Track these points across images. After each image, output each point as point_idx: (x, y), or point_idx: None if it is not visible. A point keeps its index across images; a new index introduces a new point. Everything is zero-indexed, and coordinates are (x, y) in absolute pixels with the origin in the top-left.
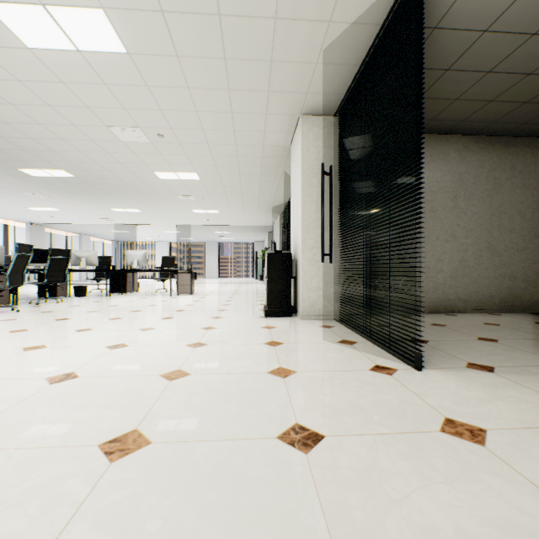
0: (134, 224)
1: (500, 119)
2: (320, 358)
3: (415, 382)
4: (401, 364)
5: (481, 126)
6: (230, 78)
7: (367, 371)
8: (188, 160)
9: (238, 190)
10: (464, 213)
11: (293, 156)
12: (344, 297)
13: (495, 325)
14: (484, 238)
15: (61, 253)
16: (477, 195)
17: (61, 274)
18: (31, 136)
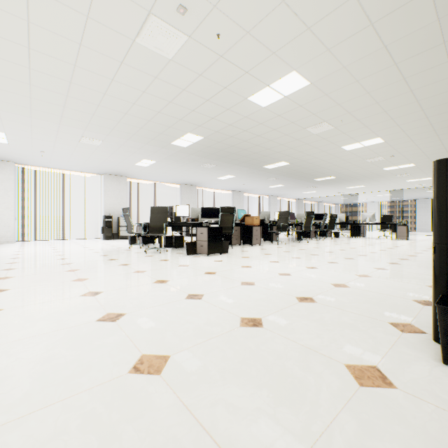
0: (355, 193)
1: None
2: None
3: None
4: None
5: None
6: (437, 133)
7: None
8: (407, 160)
9: None
10: None
11: None
12: None
13: None
14: None
15: (333, 216)
16: None
17: (332, 226)
18: (328, 169)
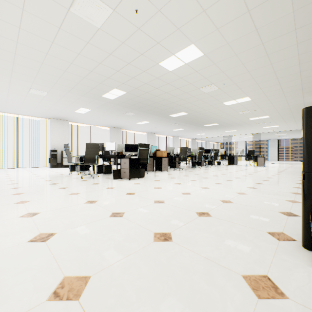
0: (230, 135)
1: None
2: None
3: None
4: None
5: None
6: (285, 95)
7: None
8: (264, 113)
9: (291, 117)
10: None
11: None
12: None
13: None
14: None
15: (216, 150)
16: None
17: (216, 157)
18: (214, 118)
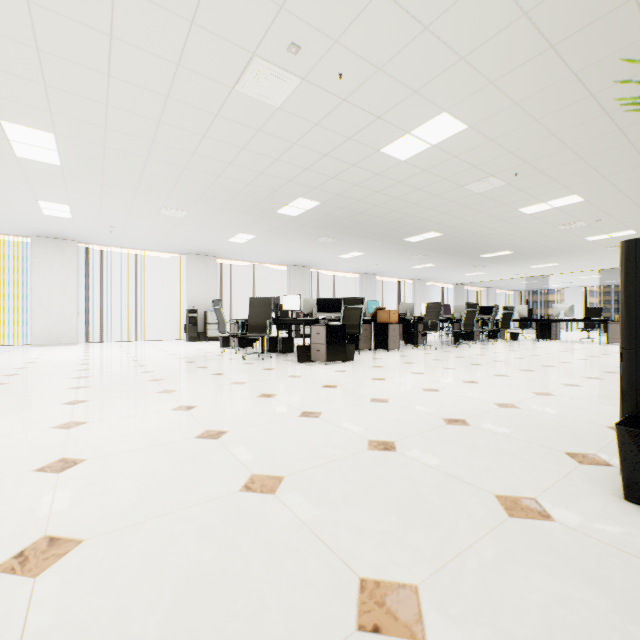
0: (545, 275)
1: None
2: None
3: None
4: None
5: None
6: None
7: None
8: (622, 225)
9: None
10: None
11: None
12: None
13: None
14: None
15: (508, 309)
16: None
17: (507, 323)
18: (500, 240)
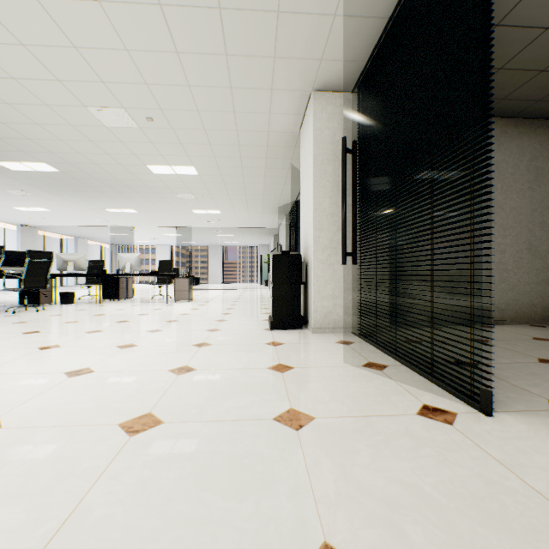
0: (131, 226)
1: (548, 96)
2: (344, 392)
3: (493, 440)
4: (458, 403)
5: (523, 106)
6: (227, 38)
7: (415, 417)
8: (183, 150)
9: (241, 187)
10: (501, 208)
11: (303, 142)
12: (364, 307)
13: (548, 341)
14: (524, 238)
15: (42, 256)
16: (517, 188)
17: (41, 280)
18: (0, 119)
